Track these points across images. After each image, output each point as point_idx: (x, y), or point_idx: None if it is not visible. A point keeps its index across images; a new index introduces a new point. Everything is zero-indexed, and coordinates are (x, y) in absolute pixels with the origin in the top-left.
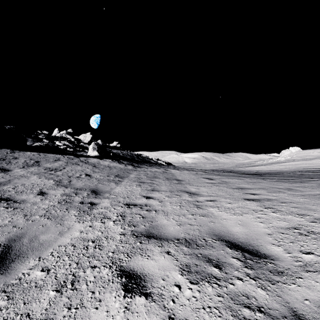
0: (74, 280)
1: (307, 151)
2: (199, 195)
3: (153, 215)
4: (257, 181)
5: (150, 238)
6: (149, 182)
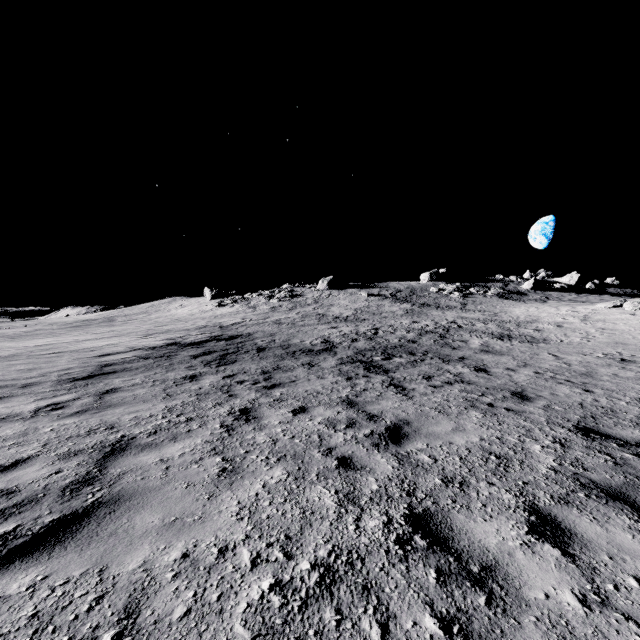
0: None
1: None
2: None
3: None
4: None
5: None
6: None
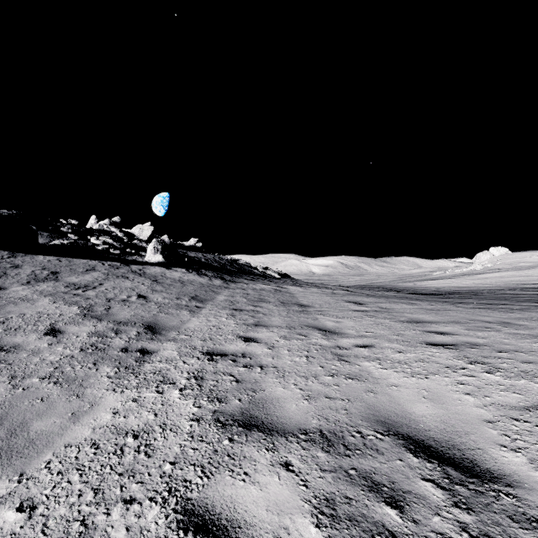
0: (83, 536)
1: (521, 254)
2: (342, 334)
3: (256, 376)
4: (442, 308)
5: (251, 429)
6: (251, 309)
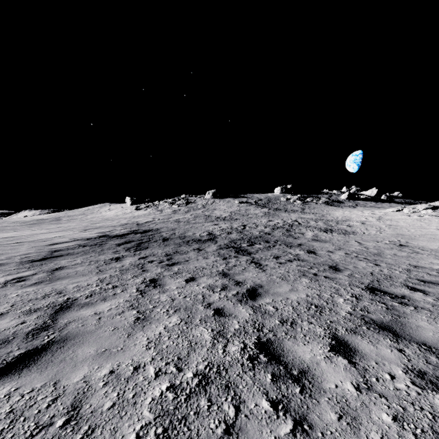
0: None
1: None
2: None
3: None
4: None
5: None
6: None
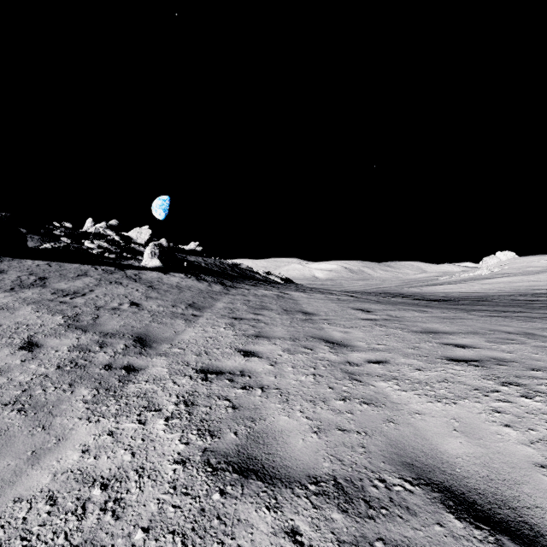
0: None
1: (528, 258)
2: (351, 347)
3: (256, 400)
4: (456, 316)
5: (248, 475)
6: (252, 317)
